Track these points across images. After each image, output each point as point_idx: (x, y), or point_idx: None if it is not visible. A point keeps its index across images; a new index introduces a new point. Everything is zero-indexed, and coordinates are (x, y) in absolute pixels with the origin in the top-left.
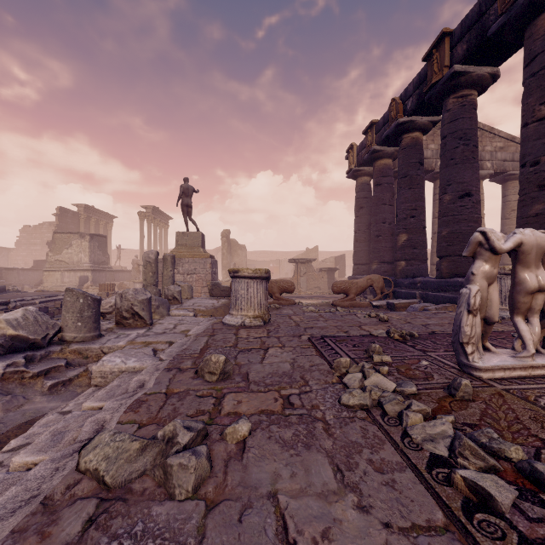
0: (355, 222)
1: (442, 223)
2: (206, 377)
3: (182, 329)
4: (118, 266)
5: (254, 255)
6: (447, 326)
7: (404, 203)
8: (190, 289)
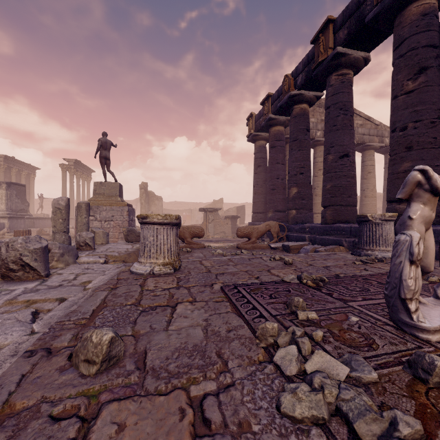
0: (254, 178)
1: (326, 178)
2: (81, 368)
3: (83, 281)
4: (40, 214)
5: (169, 205)
6: (345, 268)
7: (295, 162)
8: (105, 235)
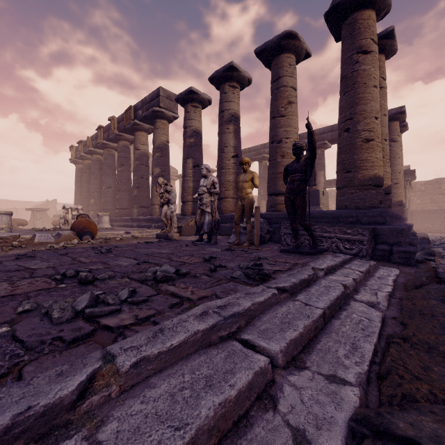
0: (75, 189)
1: (102, 197)
2: None
3: None
4: None
5: None
6: None
7: (93, 185)
8: None
